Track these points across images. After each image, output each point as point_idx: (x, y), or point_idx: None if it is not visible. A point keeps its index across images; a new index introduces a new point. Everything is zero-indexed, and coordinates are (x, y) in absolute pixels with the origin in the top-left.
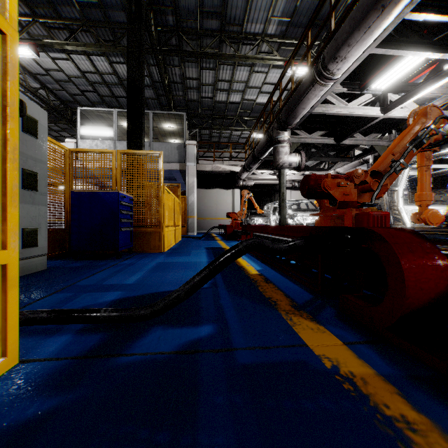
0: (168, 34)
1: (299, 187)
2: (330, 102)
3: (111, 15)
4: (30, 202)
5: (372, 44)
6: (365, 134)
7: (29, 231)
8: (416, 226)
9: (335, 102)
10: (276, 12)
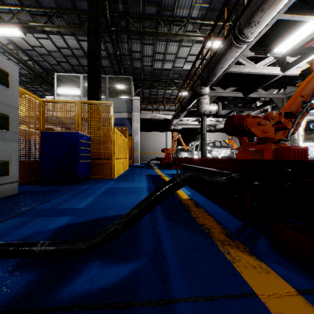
0: (119, 18)
1: (214, 130)
2: (241, 63)
3: (77, 5)
4: (2, 139)
5: (280, 10)
6: (265, 90)
7: (1, 163)
8: None
9: (245, 63)
10: (199, 0)
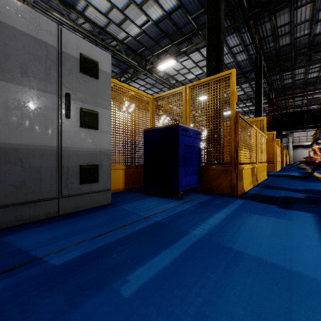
0: None
1: None
2: None
3: None
4: None
5: None
6: None
7: None
8: None
9: None
10: None
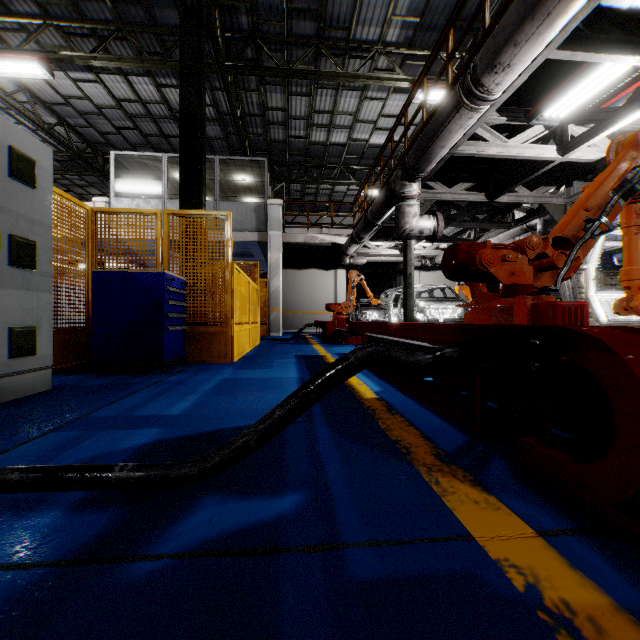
0: (241, 43)
1: (431, 267)
2: (481, 138)
3: (158, 16)
4: (23, 287)
5: (550, 44)
6: (531, 188)
7: (22, 331)
8: (617, 323)
9: (489, 138)
10: (400, 9)
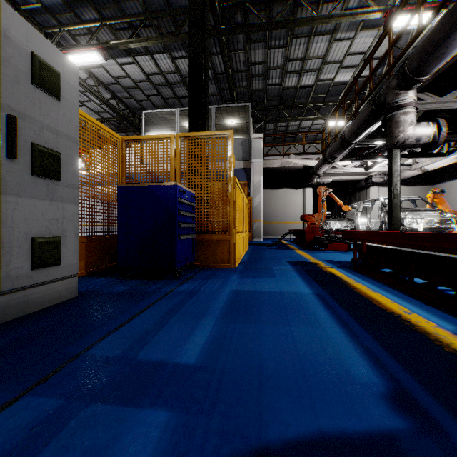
0: (232, 11)
1: None
2: None
3: (173, 1)
4: (46, 197)
5: None
6: None
7: (43, 242)
8: None
9: None
10: None
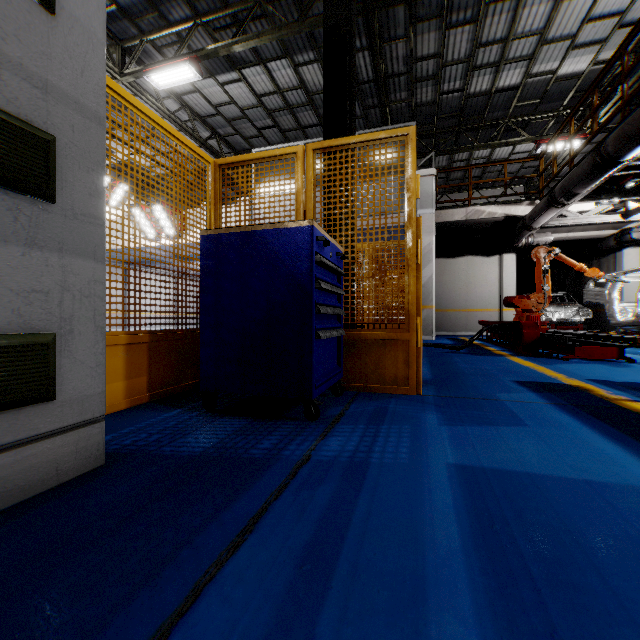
0: None
1: None
2: None
3: None
4: (14, 237)
5: None
6: None
7: None
8: None
9: None
10: None
